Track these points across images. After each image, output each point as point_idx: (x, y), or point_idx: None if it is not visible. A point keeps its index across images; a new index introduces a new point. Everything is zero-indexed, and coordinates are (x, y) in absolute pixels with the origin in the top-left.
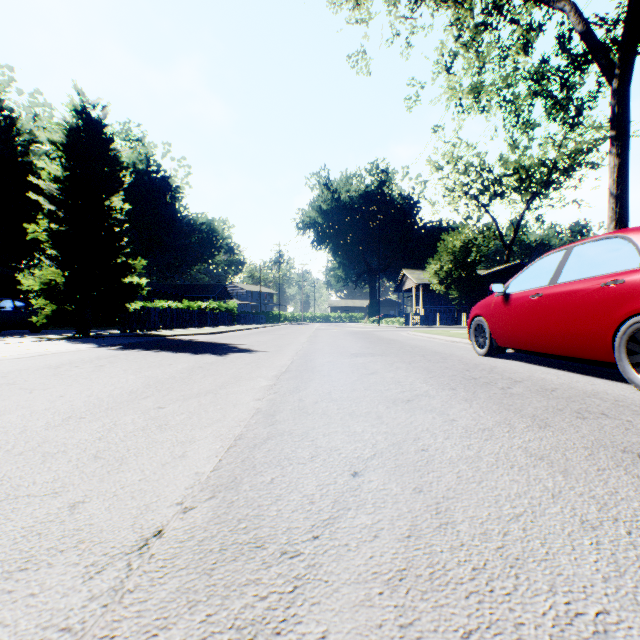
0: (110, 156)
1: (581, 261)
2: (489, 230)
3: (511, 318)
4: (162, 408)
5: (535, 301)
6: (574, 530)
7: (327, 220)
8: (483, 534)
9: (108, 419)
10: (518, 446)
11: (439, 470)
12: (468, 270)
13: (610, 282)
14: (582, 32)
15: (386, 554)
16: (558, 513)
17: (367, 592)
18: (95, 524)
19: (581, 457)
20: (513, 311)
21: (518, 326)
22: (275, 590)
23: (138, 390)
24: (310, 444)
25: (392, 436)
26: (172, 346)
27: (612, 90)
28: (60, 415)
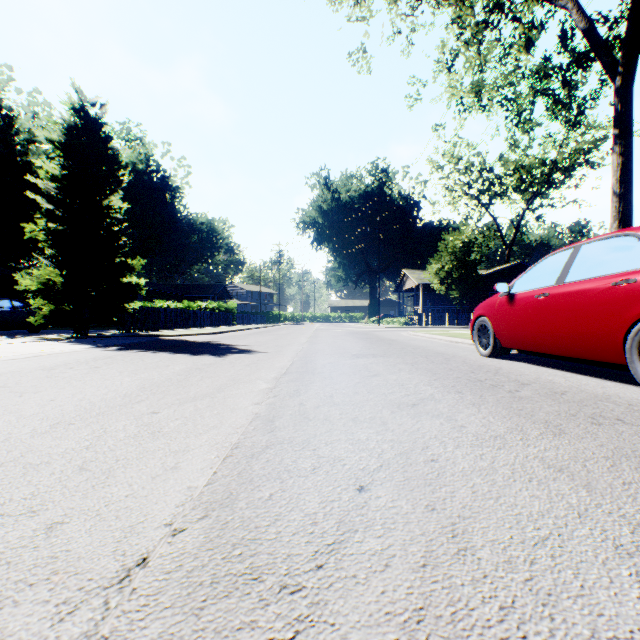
0: (109, 155)
1: (589, 260)
2: (489, 230)
3: (516, 318)
4: (156, 413)
5: (541, 301)
6: (609, 557)
7: (327, 220)
8: (507, 562)
9: (98, 425)
10: (534, 456)
11: (452, 484)
12: (469, 270)
13: (621, 281)
14: (585, 30)
15: (400, 588)
16: (588, 536)
17: (380, 639)
18: (72, 550)
19: (603, 469)
20: (518, 311)
21: (523, 327)
22: (273, 636)
23: (132, 393)
24: (312, 454)
25: (399, 444)
26: (170, 347)
27: (615, 88)
28: (48, 421)
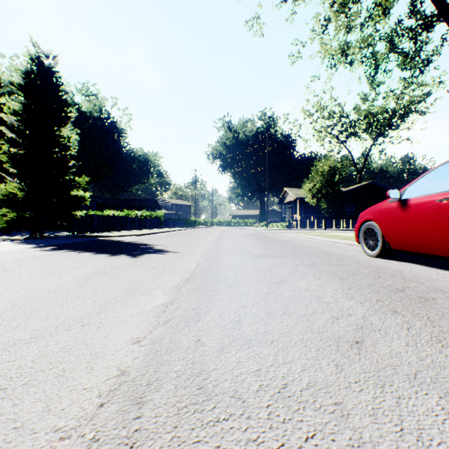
0: (60, 96)
1: None
2: (346, 160)
3: (411, 222)
4: None
5: (445, 205)
6: None
7: (229, 152)
8: None
9: None
10: None
11: None
12: (334, 187)
13: None
14: None
15: None
16: None
17: None
18: None
19: None
20: (414, 215)
21: (420, 230)
22: None
23: None
24: None
25: None
26: (98, 246)
27: None
28: None
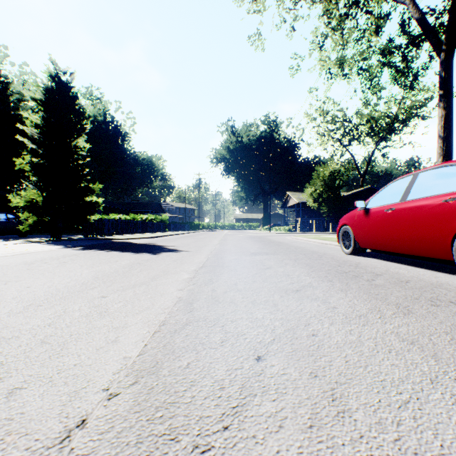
0: (76, 109)
1: (425, 183)
2: (349, 163)
3: (370, 226)
4: (104, 297)
5: (389, 214)
6: None
7: (233, 156)
8: (378, 424)
9: (60, 307)
10: (391, 331)
11: (329, 354)
12: (334, 192)
13: (450, 199)
14: (418, 19)
15: (292, 448)
16: (441, 400)
17: None
18: (26, 413)
19: (445, 342)
20: (372, 221)
21: (376, 232)
22: None
23: (88, 282)
24: (220, 329)
25: (287, 322)
26: (120, 247)
27: (440, 61)
28: (23, 303)
